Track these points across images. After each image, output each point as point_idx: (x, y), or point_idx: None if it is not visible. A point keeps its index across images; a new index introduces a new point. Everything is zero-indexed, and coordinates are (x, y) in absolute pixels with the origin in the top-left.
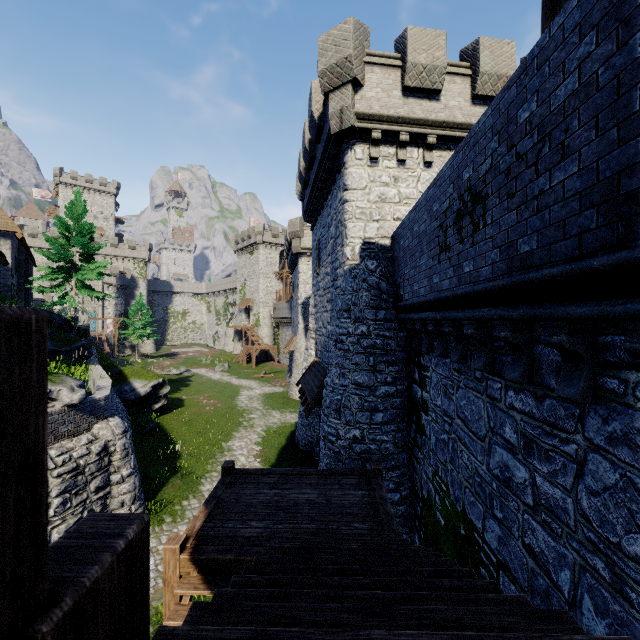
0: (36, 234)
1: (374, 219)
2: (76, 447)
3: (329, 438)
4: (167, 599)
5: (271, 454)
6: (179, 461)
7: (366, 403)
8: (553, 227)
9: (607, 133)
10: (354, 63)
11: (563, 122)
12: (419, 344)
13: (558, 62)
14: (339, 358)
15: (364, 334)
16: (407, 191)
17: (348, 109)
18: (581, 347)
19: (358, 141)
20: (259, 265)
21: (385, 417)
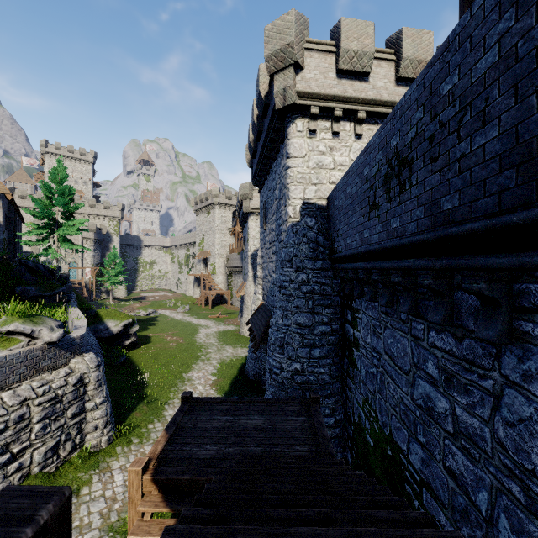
0: (25, 196)
1: (312, 183)
2: (55, 379)
3: (274, 370)
4: (131, 515)
5: (225, 383)
6: (146, 390)
7: (306, 340)
8: (474, 186)
9: (526, 100)
10: (295, 49)
11: (484, 92)
12: (351, 290)
13: (479, 38)
14: (282, 302)
15: (304, 281)
16: (341, 159)
17: (290, 88)
18: (498, 294)
19: (299, 116)
20: (215, 222)
21: (322, 352)
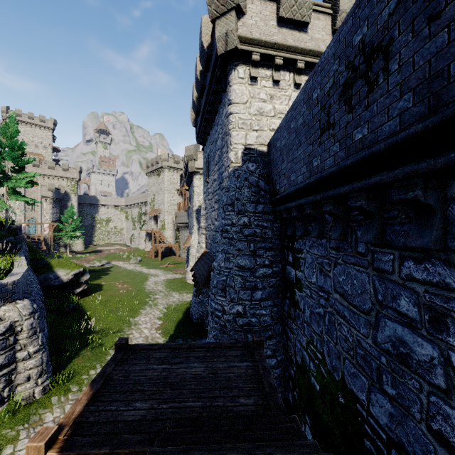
0: None
1: (254, 129)
2: None
3: (216, 313)
4: None
5: (170, 327)
6: (92, 335)
7: (247, 283)
8: None
9: None
10: None
11: None
12: (293, 231)
13: None
14: (224, 245)
15: (246, 224)
16: (281, 107)
17: (232, 32)
18: None
19: (240, 63)
20: (164, 184)
21: (263, 294)
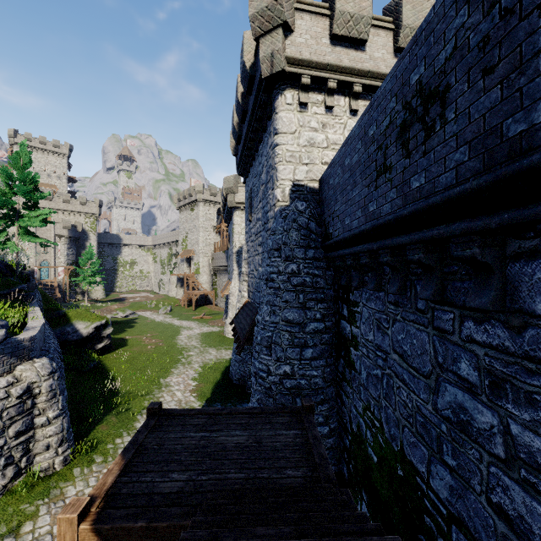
0: None
1: (303, 162)
2: None
3: (260, 374)
4: None
5: (206, 389)
6: (117, 398)
7: (296, 339)
8: None
9: None
10: (284, 6)
11: None
12: (348, 280)
13: None
14: (270, 296)
15: (294, 272)
16: (334, 137)
17: (279, 52)
18: None
19: (288, 86)
20: (199, 220)
21: (314, 353)
